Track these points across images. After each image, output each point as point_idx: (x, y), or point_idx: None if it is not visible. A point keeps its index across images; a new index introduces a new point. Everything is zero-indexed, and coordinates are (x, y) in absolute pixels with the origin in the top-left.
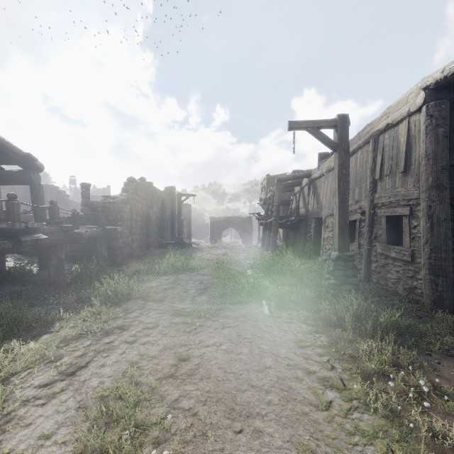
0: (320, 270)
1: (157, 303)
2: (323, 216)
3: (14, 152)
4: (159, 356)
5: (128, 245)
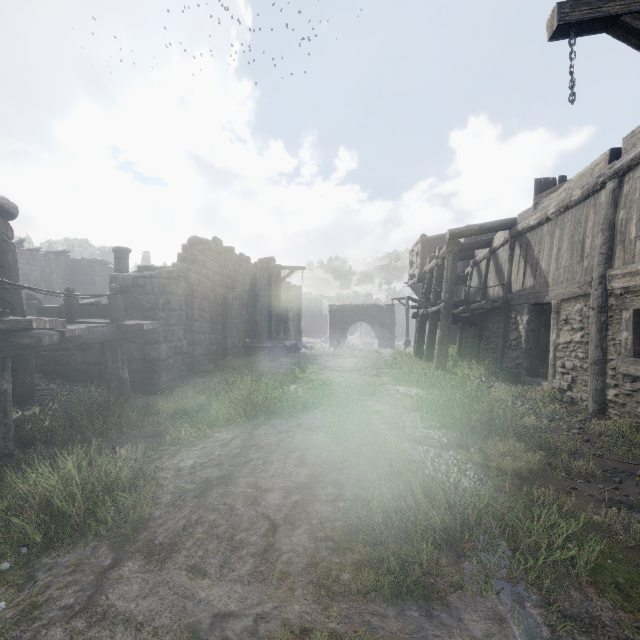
0: (570, 417)
1: (145, 573)
2: (554, 300)
3: None
4: None
5: (180, 353)
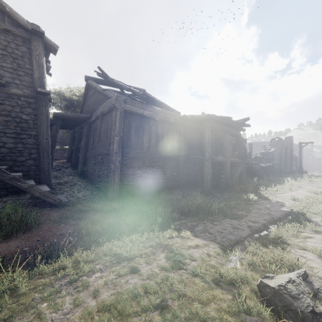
0: None
1: (309, 186)
2: None
3: (242, 139)
4: (318, 191)
5: (276, 170)
